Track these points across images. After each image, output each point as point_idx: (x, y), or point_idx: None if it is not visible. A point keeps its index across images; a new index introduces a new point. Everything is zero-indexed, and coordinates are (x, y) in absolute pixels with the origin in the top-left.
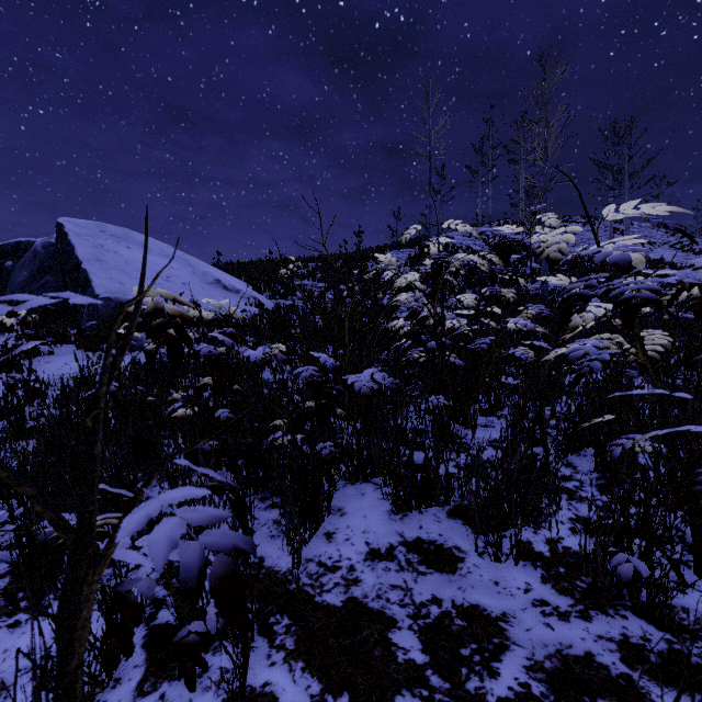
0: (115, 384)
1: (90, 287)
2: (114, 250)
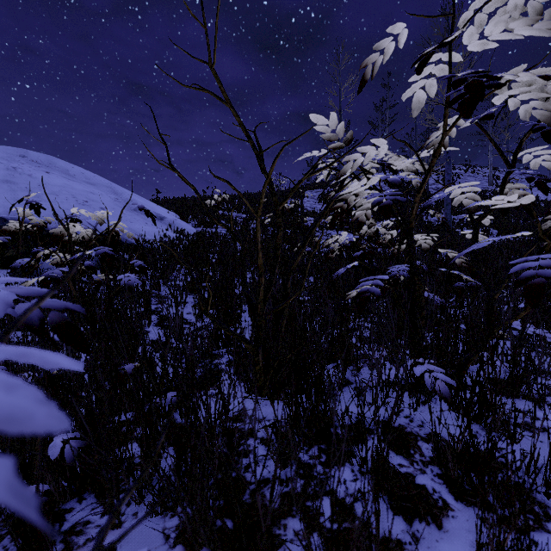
0: None
1: None
2: (29, 173)
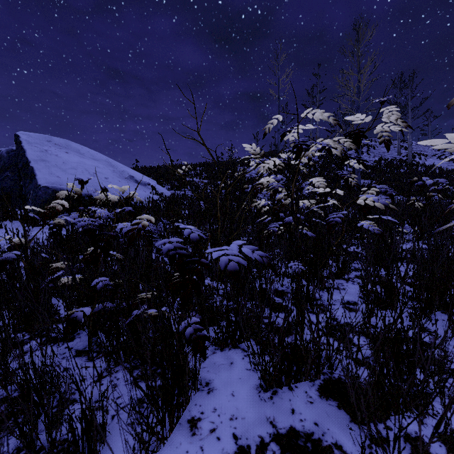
0: (17, 253)
1: (34, 179)
2: (55, 154)
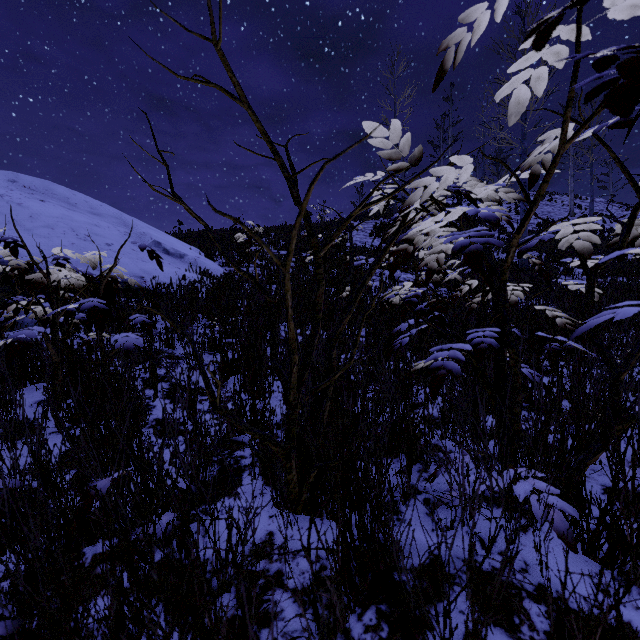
0: None
1: None
2: (18, 202)
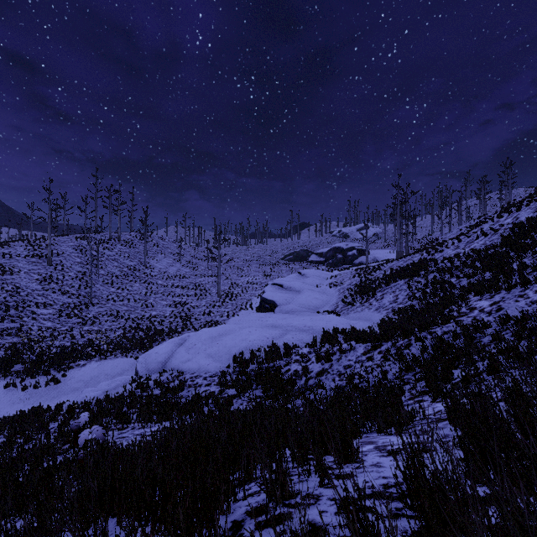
0: None
1: None
2: None
